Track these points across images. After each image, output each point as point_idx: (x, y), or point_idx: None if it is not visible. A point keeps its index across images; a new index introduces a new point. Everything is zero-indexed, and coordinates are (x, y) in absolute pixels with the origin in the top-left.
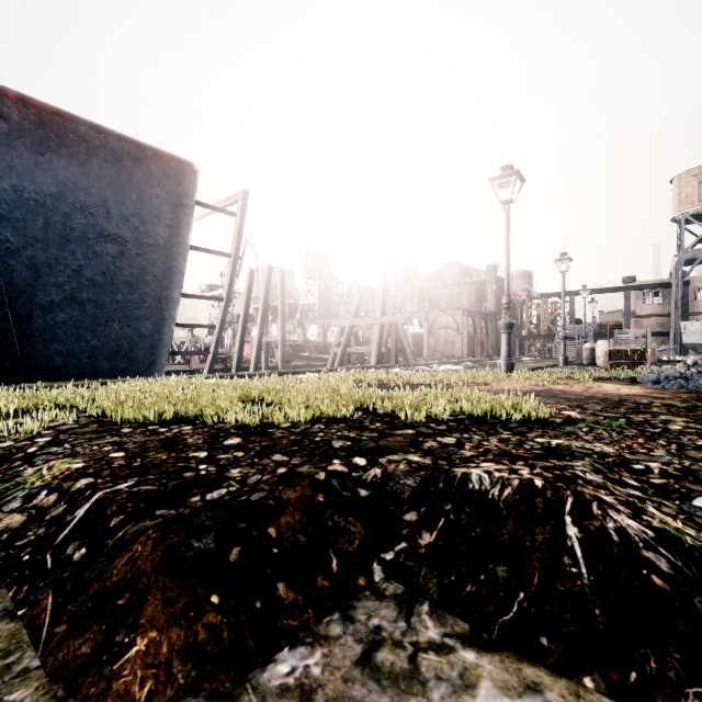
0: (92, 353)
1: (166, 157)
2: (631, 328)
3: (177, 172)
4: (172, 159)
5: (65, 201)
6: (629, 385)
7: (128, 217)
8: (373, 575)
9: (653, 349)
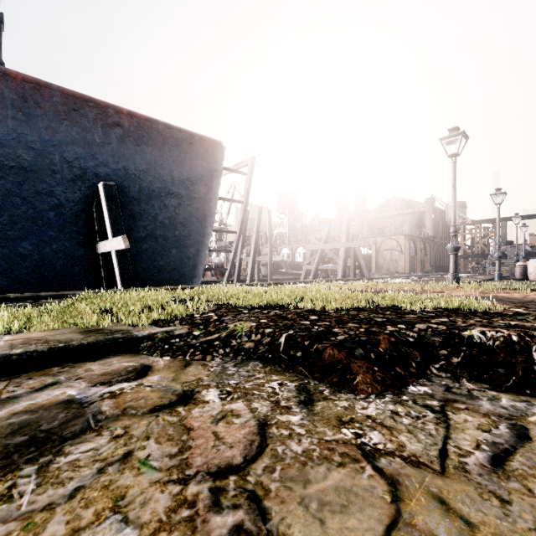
0: (160, 269)
1: (206, 140)
2: None
3: (212, 149)
4: (210, 141)
5: (150, 173)
6: None
7: (184, 181)
8: (432, 370)
9: None
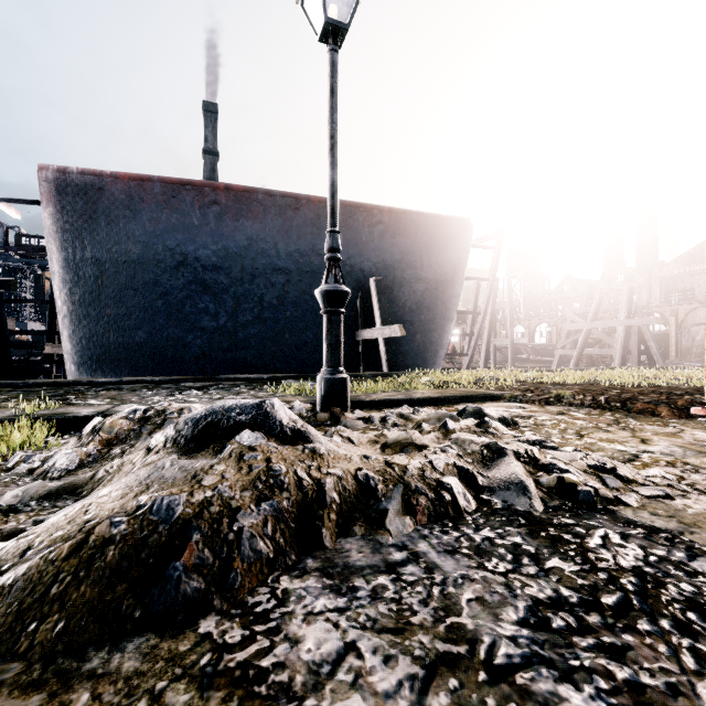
0: (404, 355)
1: (455, 220)
2: None
3: (460, 229)
4: (458, 221)
5: (403, 262)
6: None
7: (432, 265)
8: None
9: None
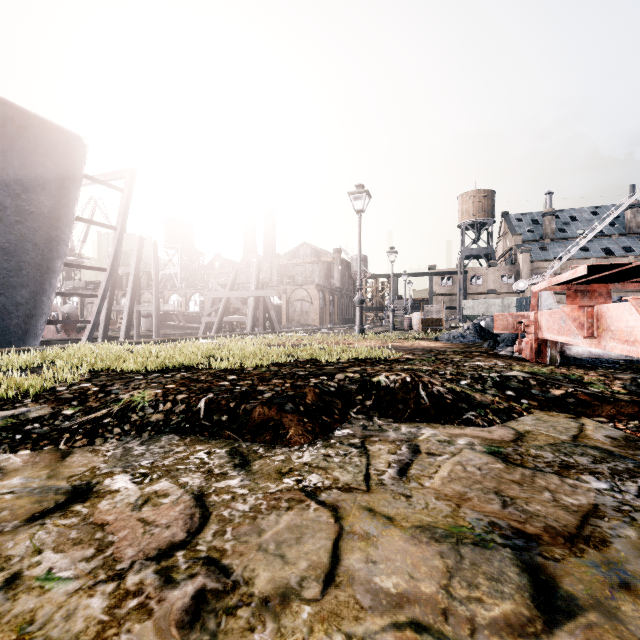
0: None
1: (53, 128)
2: (433, 303)
3: (65, 144)
4: (60, 131)
5: None
6: (434, 342)
7: (9, 183)
8: (351, 415)
9: (447, 319)
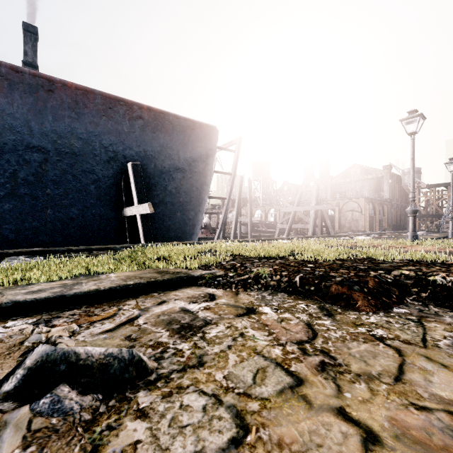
0: (168, 228)
1: (204, 126)
2: None
3: (209, 133)
4: (207, 126)
5: (162, 154)
6: None
7: (187, 159)
8: (407, 300)
9: None
